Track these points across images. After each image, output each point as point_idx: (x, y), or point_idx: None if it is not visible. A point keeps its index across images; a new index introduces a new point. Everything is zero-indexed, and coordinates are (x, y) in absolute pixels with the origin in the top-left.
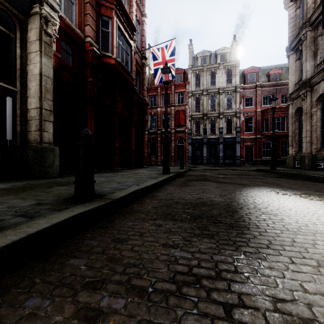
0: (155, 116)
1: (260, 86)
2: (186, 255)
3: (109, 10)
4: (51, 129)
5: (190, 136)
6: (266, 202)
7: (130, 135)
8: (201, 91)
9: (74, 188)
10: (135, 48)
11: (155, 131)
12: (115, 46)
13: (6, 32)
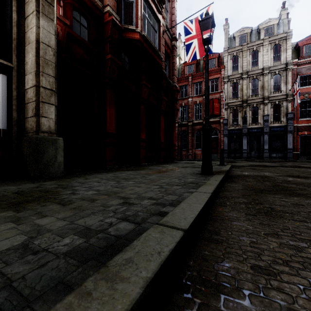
0: (185, 107)
1: None
2: None
3: None
4: (53, 114)
5: (226, 126)
6: None
7: (159, 125)
8: (239, 74)
9: (4, 225)
10: (164, 27)
11: (186, 123)
12: (140, 18)
13: None
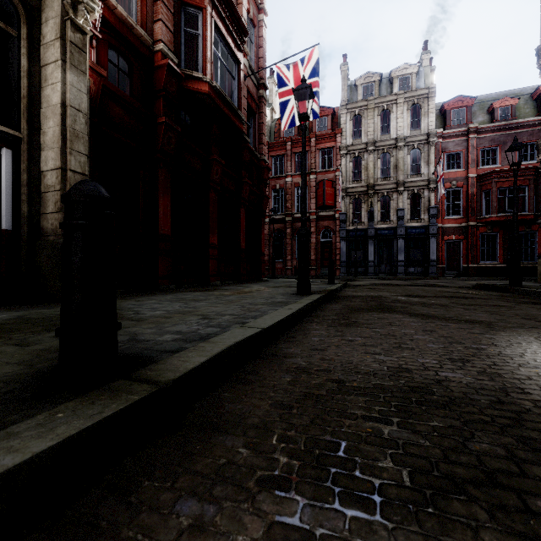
0: (281, 192)
1: (475, 131)
2: None
3: None
4: None
5: (344, 225)
6: None
7: (238, 223)
8: (363, 145)
9: None
10: (247, 69)
11: (282, 217)
12: (209, 60)
13: (1, 25)
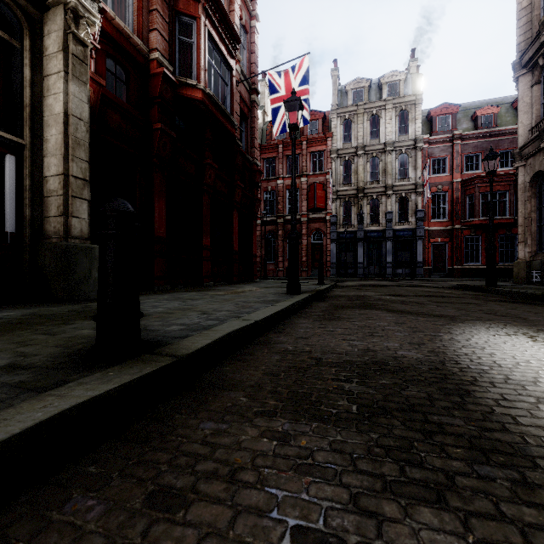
0: (273, 194)
1: (460, 137)
2: None
3: (193, 4)
4: (86, 213)
5: (334, 227)
6: (524, 364)
7: (231, 225)
8: (353, 149)
9: None
10: (239, 74)
11: (274, 219)
12: (203, 67)
13: (5, 37)
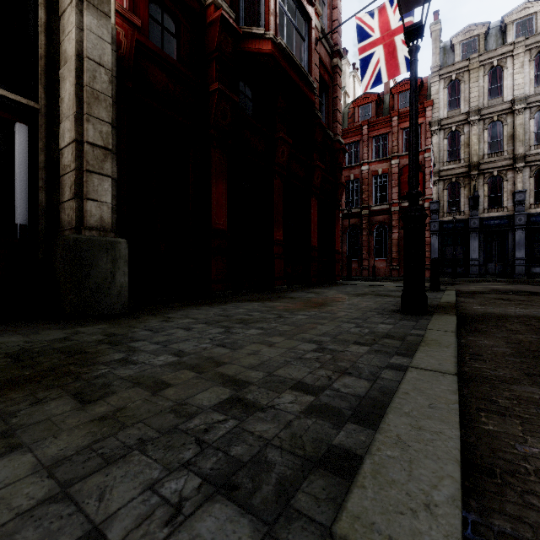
0: (356, 183)
1: None
2: None
3: None
4: (109, 194)
5: (436, 216)
6: None
7: (308, 216)
8: (463, 115)
9: None
10: (319, 32)
11: (357, 211)
12: (273, 12)
13: None
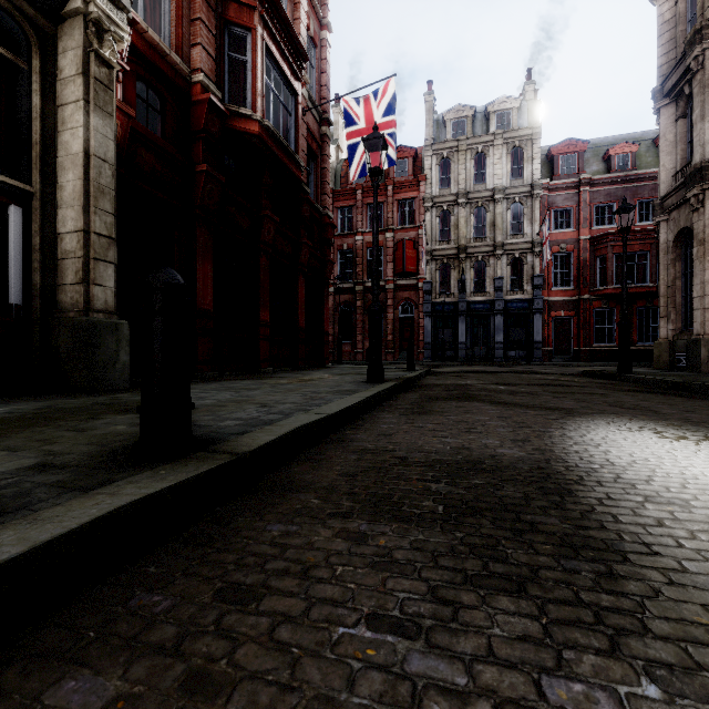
0: (350, 254)
1: (588, 182)
2: (447, 672)
3: (246, 11)
4: (112, 279)
5: (429, 297)
6: (641, 462)
7: (295, 295)
8: (453, 196)
9: None
10: (307, 100)
11: (351, 286)
12: (260, 93)
13: (9, 56)
